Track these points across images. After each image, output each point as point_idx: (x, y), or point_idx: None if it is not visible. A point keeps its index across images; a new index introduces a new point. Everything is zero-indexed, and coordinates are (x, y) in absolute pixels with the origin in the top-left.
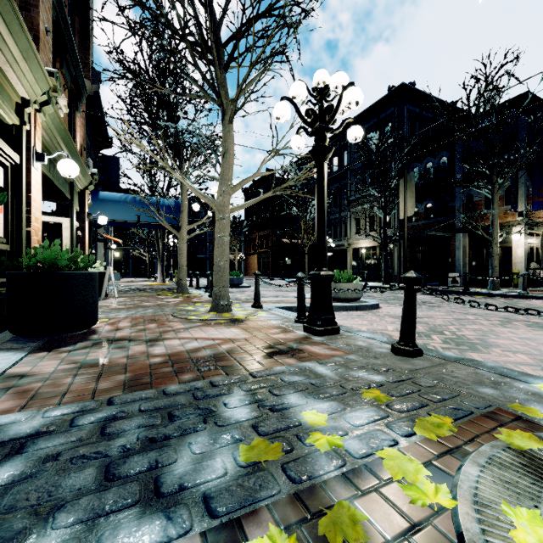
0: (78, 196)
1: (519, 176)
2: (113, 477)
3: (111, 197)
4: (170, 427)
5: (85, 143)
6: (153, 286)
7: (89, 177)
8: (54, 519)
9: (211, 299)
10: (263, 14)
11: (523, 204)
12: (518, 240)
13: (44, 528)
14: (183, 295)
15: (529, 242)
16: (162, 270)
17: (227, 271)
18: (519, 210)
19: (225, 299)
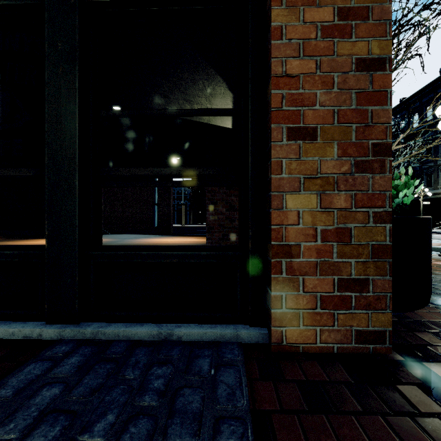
0: None
1: None
2: (437, 293)
3: None
4: (436, 286)
5: None
6: None
7: None
8: (433, 297)
9: None
10: (399, 31)
11: None
12: None
13: (433, 298)
14: None
15: None
16: None
17: None
18: None
19: None
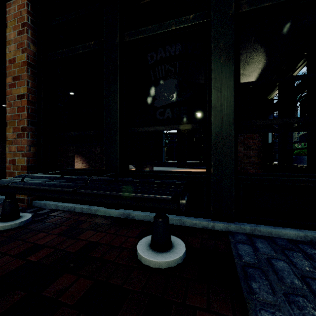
0: None
1: None
2: None
3: None
4: None
5: None
6: None
7: None
8: None
9: None
10: None
11: None
12: None
13: None
14: None
15: None
16: None
17: None
18: None
19: None
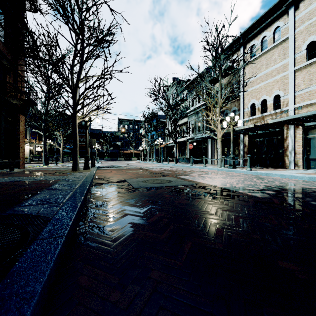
0: None
1: (28, 128)
2: None
3: None
4: None
5: None
6: None
7: None
8: None
9: None
10: None
11: (29, 136)
12: (27, 147)
13: None
14: None
15: (30, 148)
16: None
17: None
18: (28, 138)
19: None
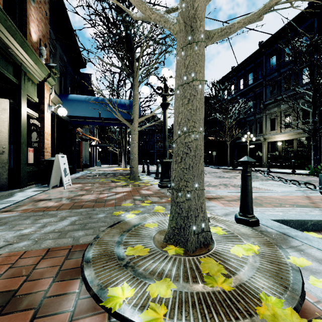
0: (37, 88)
1: None
2: None
3: (78, 97)
4: None
5: (47, 42)
6: (117, 171)
7: (45, 68)
8: None
9: (161, 191)
10: None
11: None
12: None
13: None
14: (133, 183)
15: None
16: (125, 159)
17: (201, 156)
18: None
19: (198, 215)
